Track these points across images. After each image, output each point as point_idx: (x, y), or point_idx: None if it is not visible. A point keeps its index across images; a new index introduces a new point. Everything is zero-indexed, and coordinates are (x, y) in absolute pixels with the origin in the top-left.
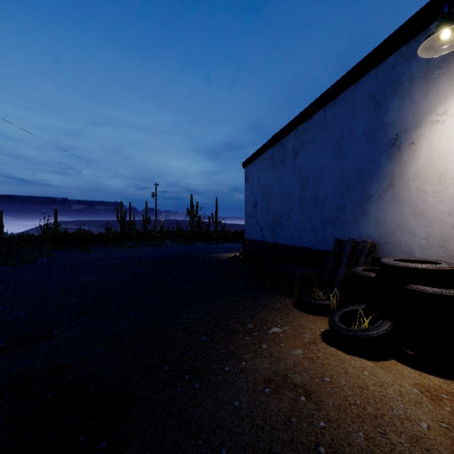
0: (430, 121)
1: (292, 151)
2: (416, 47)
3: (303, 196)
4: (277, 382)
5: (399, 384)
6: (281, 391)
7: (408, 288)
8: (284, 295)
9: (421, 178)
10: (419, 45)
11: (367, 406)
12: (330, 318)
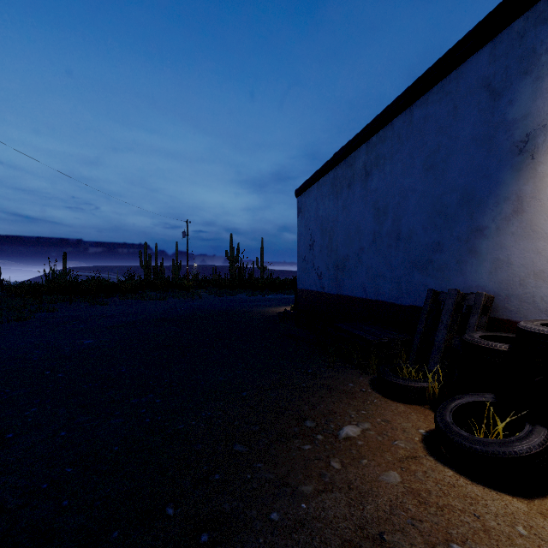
0: None
1: (363, 171)
2: None
3: (379, 232)
4: None
5: None
6: None
7: None
8: (355, 369)
9: None
10: None
11: None
12: (437, 416)
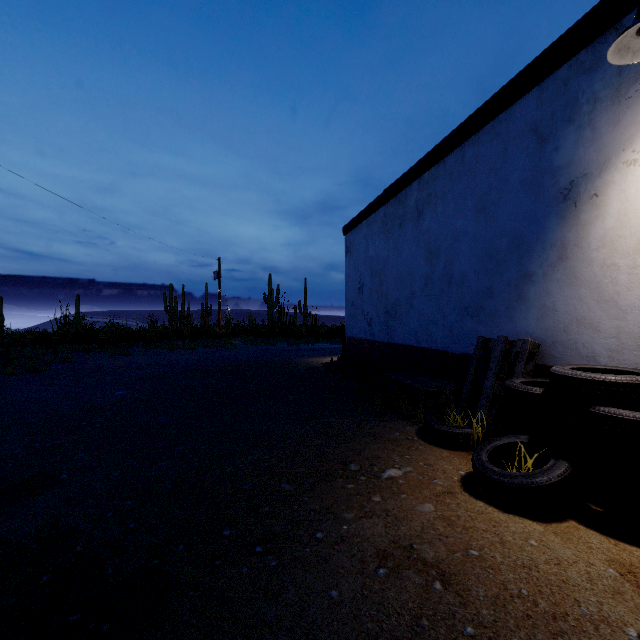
0: (624, 161)
1: (415, 210)
2: (601, 52)
3: (431, 275)
4: (396, 558)
5: (586, 561)
6: (404, 572)
7: (594, 411)
8: (403, 419)
9: (609, 246)
10: (606, 48)
11: (538, 599)
12: (474, 456)
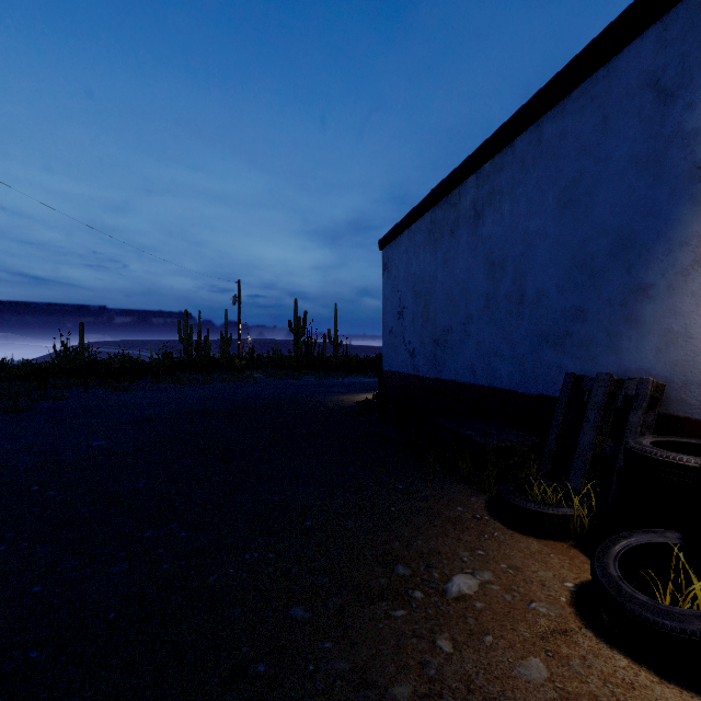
0: None
1: (471, 212)
2: None
3: (494, 294)
4: None
5: None
6: None
7: None
8: (464, 485)
9: None
10: None
11: None
12: (596, 567)
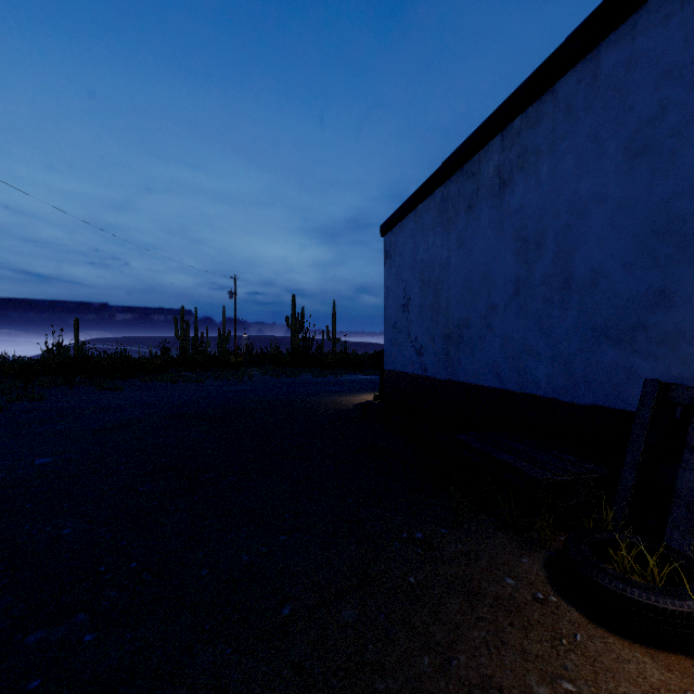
0: None
1: (495, 181)
2: None
3: (527, 278)
4: None
5: None
6: None
7: None
8: (506, 533)
9: None
10: None
11: None
12: None
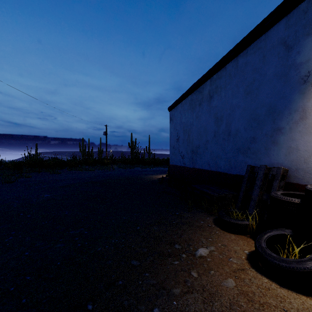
0: None
1: (208, 95)
2: None
3: (218, 131)
4: None
5: None
6: None
7: None
8: (204, 212)
9: None
10: None
11: None
12: (256, 243)
